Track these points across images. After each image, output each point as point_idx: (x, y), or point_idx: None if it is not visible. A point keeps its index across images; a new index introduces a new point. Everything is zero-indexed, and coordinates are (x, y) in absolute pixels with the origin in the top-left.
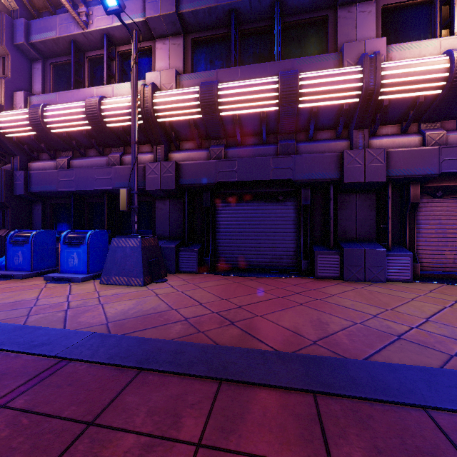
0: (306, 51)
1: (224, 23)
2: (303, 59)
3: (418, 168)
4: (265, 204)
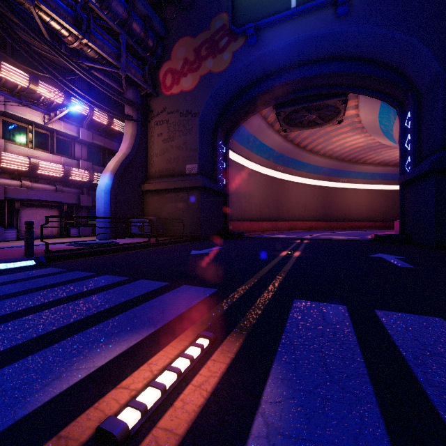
0: None
1: None
2: None
3: (19, 196)
4: None
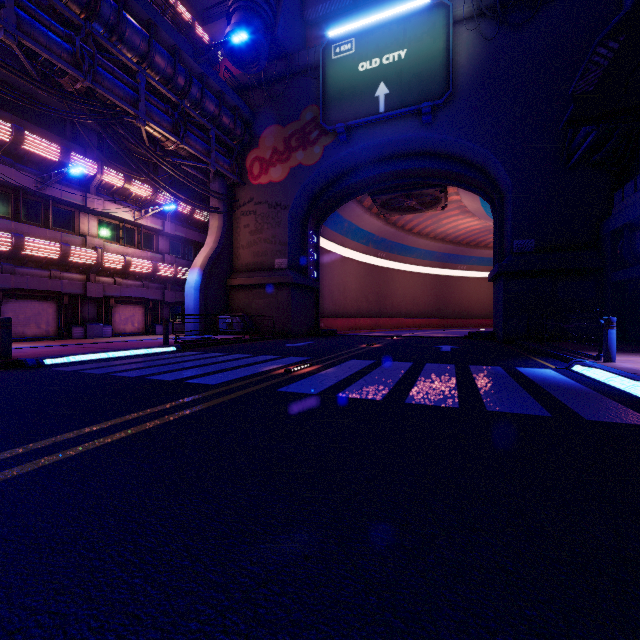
0: (62, 223)
1: (10, 188)
2: (67, 235)
3: (114, 293)
4: (38, 302)
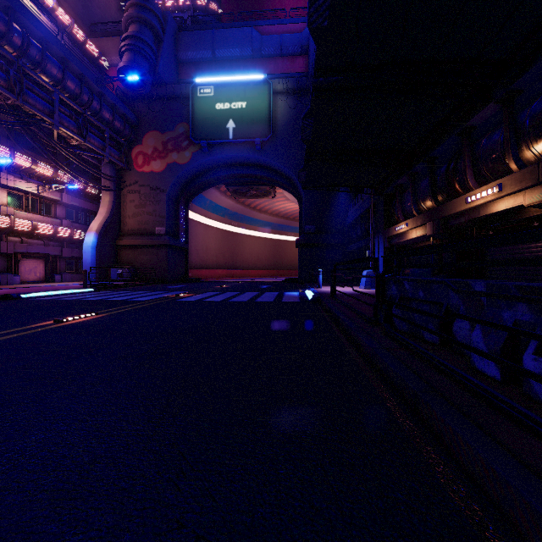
0: None
1: None
2: None
3: (22, 250)
4: None
